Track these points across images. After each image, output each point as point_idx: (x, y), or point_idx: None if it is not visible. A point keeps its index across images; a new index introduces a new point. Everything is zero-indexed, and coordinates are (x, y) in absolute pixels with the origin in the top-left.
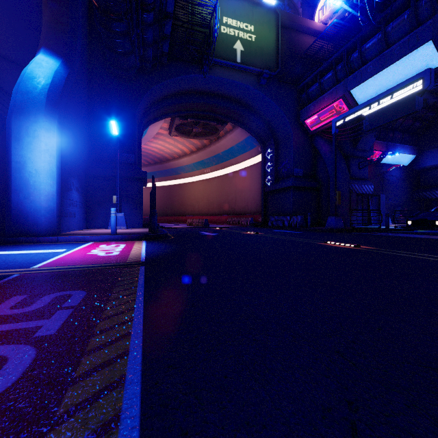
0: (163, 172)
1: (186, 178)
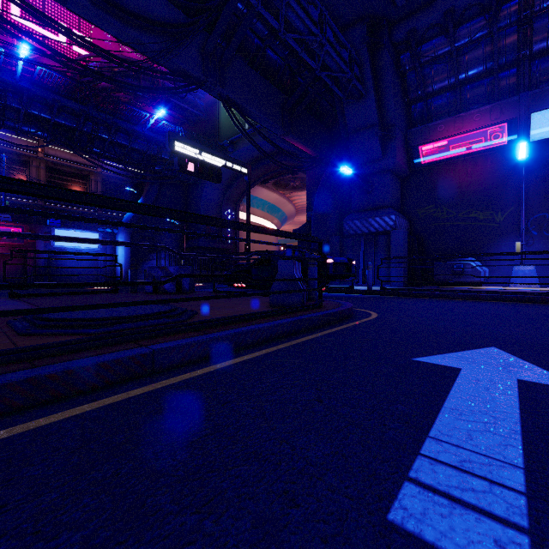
0: None
1: None
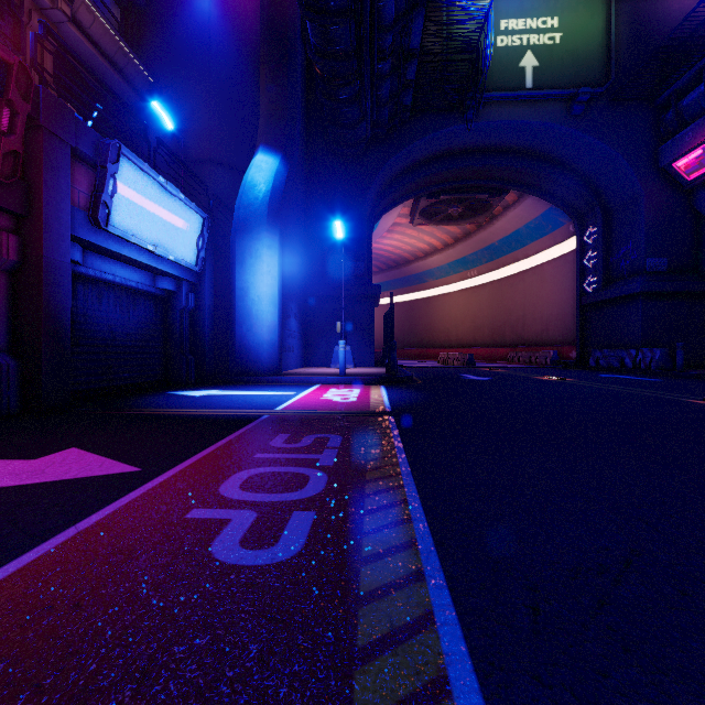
0: (400, 281)
1: (436, 287)
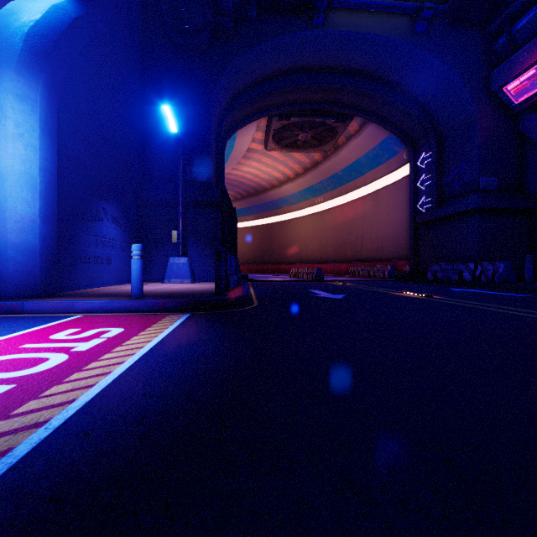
0: (259, 207)
1: (289, 213)
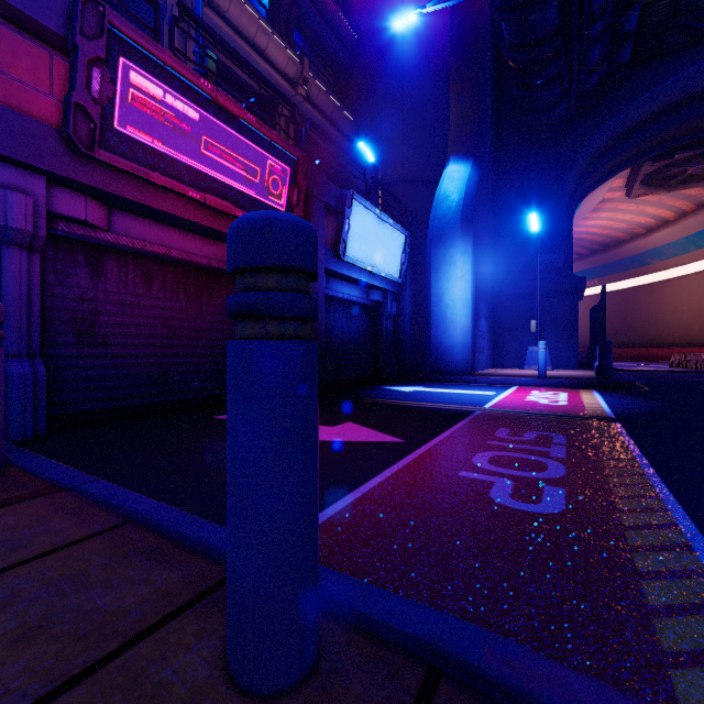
0: (608, 267)
1: (665, 270)
